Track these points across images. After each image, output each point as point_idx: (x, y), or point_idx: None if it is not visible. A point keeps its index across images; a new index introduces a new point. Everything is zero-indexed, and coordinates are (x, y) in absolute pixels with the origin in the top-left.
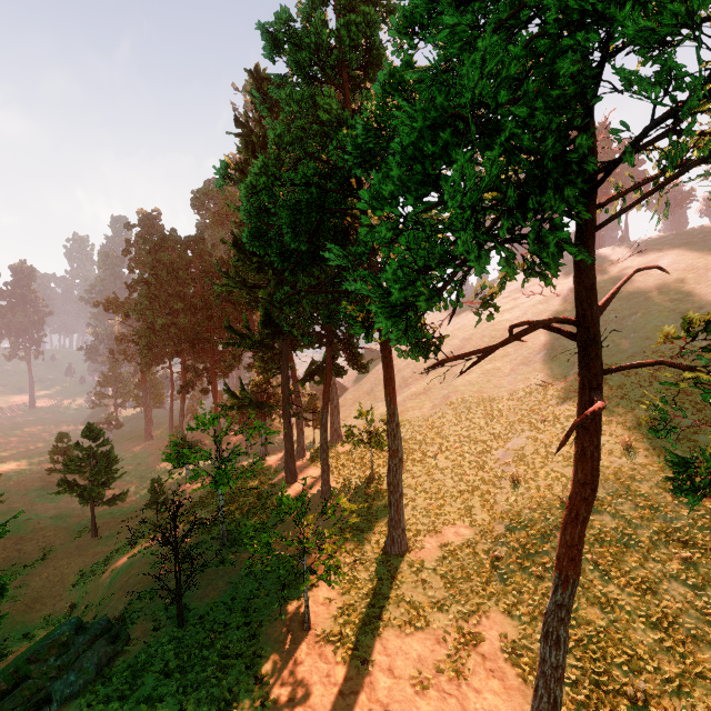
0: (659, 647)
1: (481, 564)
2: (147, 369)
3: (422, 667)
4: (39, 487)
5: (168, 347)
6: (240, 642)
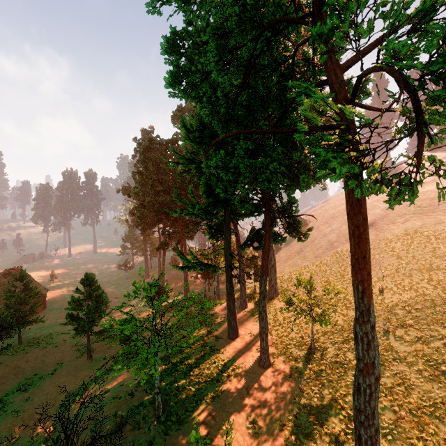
0: None
1: None
2: (143, 232)
3: None
4: None
5: (154, 217)
6: None
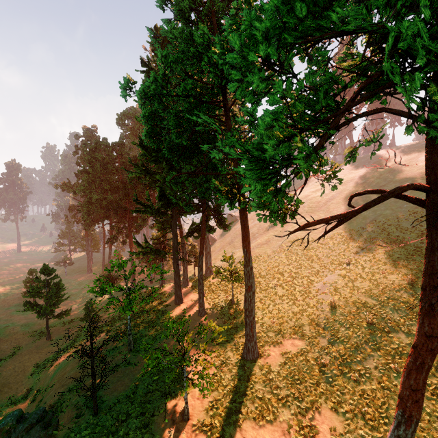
0: None
1: (312, 369)
2: (88, 227)
3: None
4: (17, 304)
5: (101, 213)
6: (137, 430)
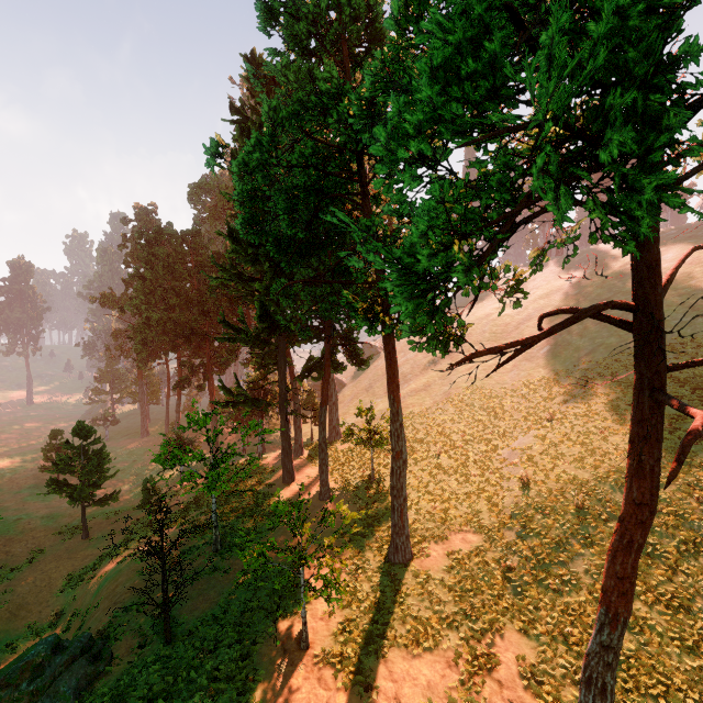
0: (698, 676)
1: (492, 575)
2: (143, 365)
3: (432, 695)
4: (32, 485)
5: (164, 342)
6: (232, 663)
